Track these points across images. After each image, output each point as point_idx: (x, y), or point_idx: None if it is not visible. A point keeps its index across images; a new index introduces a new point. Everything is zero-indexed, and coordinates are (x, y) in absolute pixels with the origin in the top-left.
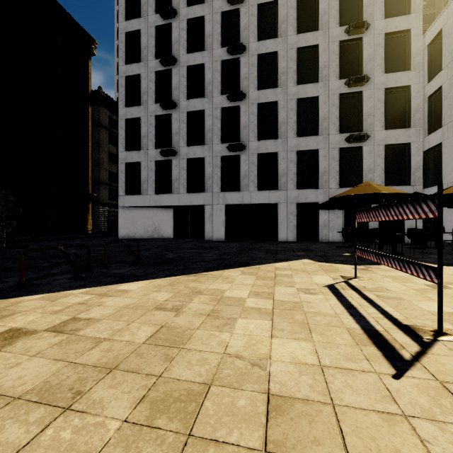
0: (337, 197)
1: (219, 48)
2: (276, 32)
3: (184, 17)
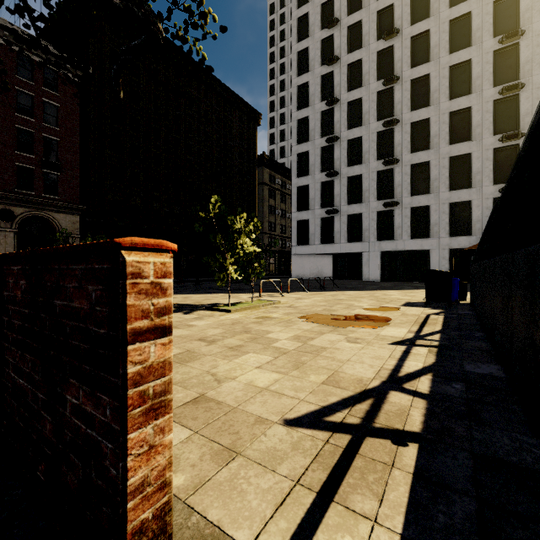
0: (464, 250)
1: (375, 122)
2: (428, 101)
3: (344, 101)
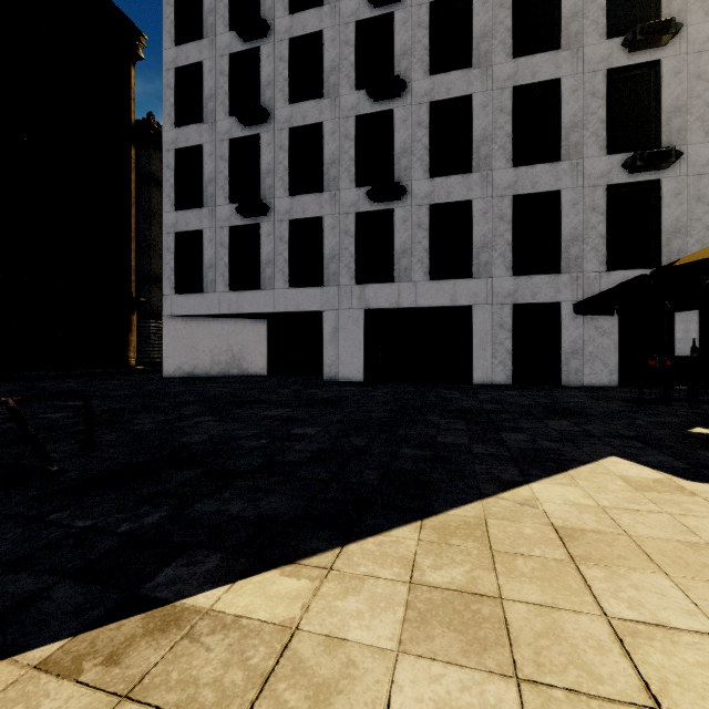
0: (689, 262)
1: None
2: None
3: None
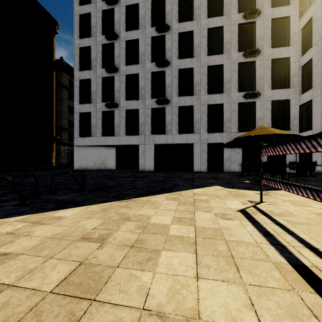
0: (240, 137)
1: (150, 27)
2: (192, 17)
3: (123, 4)
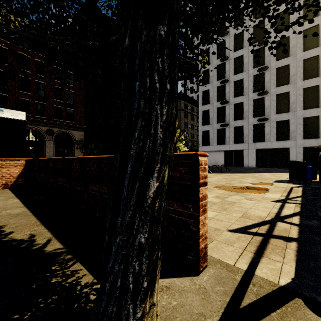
0: (314, 148)
1: (252, 69)
2: (288, 53)
3: (232, 57)
